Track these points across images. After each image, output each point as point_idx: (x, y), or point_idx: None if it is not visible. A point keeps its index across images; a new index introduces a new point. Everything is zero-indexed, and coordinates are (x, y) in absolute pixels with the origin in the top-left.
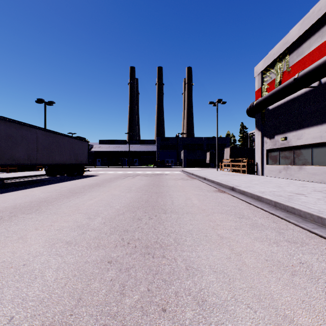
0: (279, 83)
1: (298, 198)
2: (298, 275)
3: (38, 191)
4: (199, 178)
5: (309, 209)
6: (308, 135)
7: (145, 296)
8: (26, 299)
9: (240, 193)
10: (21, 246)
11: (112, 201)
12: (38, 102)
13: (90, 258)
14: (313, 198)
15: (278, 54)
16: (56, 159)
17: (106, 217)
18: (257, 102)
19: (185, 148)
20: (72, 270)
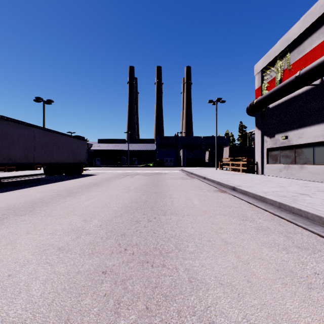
0: (280, 81)
1: (303, 199)
2: (315, 289)
3: (35, 191)
4: (199, 177)
5: (317, 211)
6: (309, 134)
7: (144, 316)
8: (6, 320)
9: (241, 193)
10: (8, 253)
11: (109, 202)
12: (37, 101)
13: (83, 267)
14: (318, 199)
15: (278, 52)
16: (54, 158)
17: (102, 219)
18: (258, 101)
19: (184, 147)
20: (62, 282)
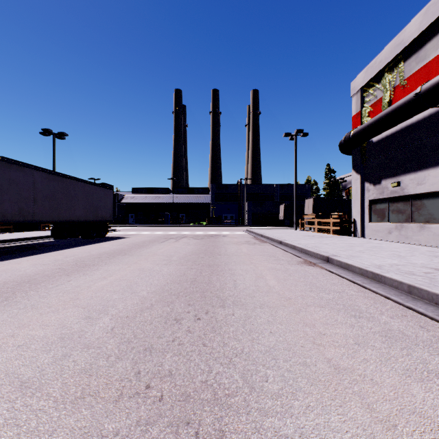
0: (389, 103)
1: None
2: None
3: (28, 262)
4: (273, 242)
5: None
6: (435, 179)
7: None
8: None
9: (340, 267)
10: None
11: (137, 282)
12: (44, 134)
13: None
14: None
15: (387, 61)
16: (65, 214)
17: (119, 315)
18: (356, 132)
19: (249, 199)
20: None
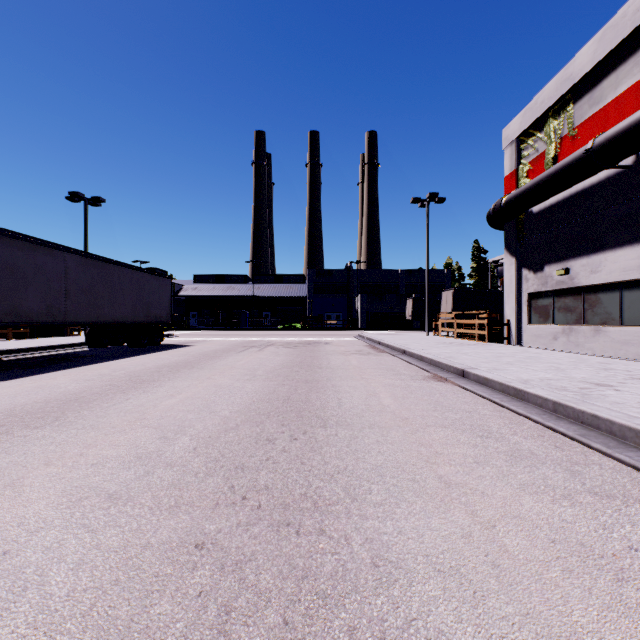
0: (554, 160)
1: (602, 394)
2: (631, 582)
3: (66, 378)
4: (394, 351)
5: (631, 419)
6: (613, 265)
7: None
8: None
9: (478, 383)
10: (6, 505)
11: (214, 401)
12: (72, 200)
13: (156, 536)
14: (632, 394)
15: (551, 101)
16: (106, 313)
17: (199, 435)
18: (510, 199)
19: (363, 291)
20: (112, 567)
